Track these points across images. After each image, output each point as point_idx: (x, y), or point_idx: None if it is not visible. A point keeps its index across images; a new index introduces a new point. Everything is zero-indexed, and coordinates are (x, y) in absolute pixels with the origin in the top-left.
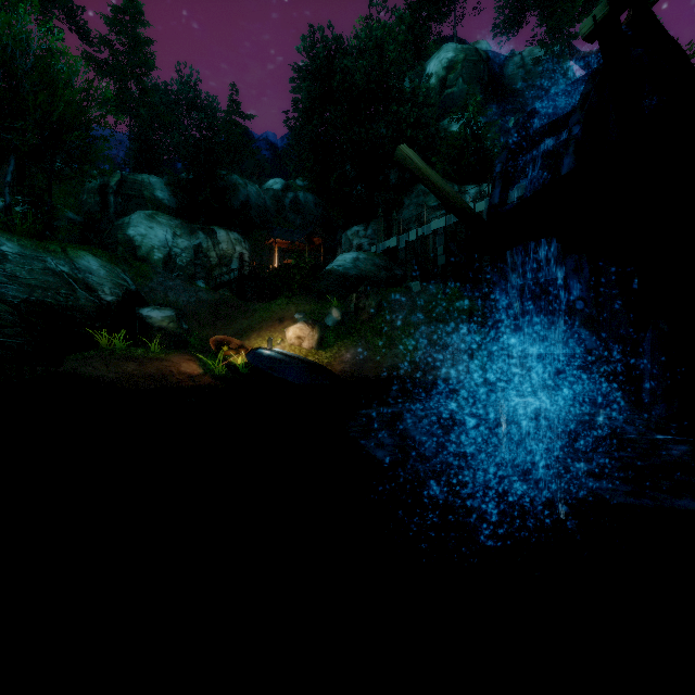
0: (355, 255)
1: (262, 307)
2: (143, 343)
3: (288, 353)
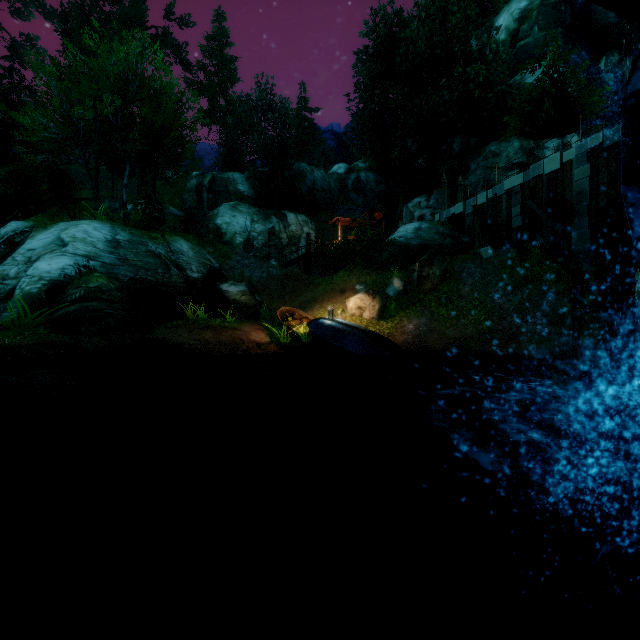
0: (417, 225)
1: (325, 280)
2: (221, 314)
3: (348, 323)
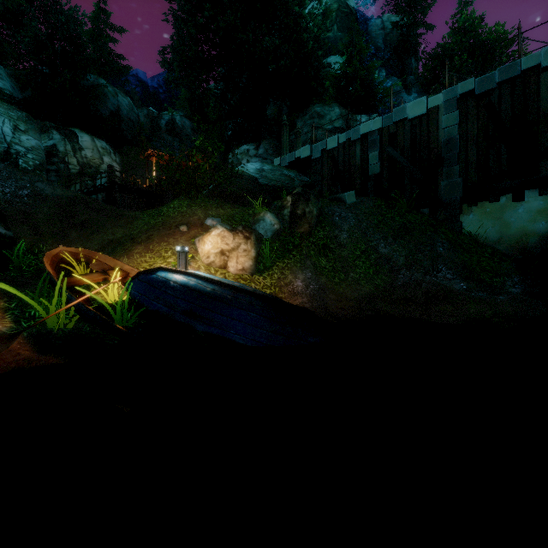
0: (259, 165)
1: (146, 212)
2: None
3: (220, 280)
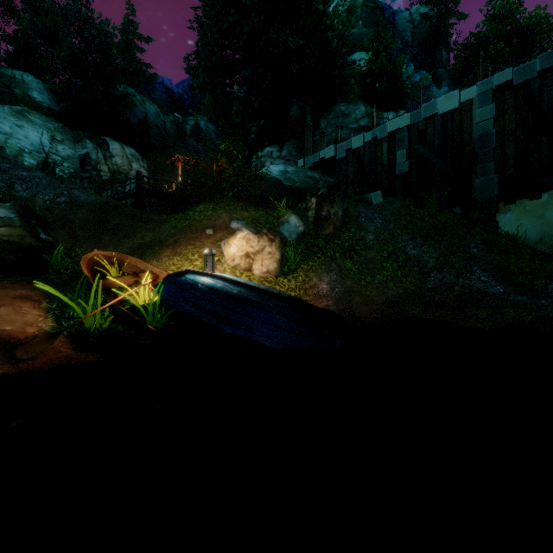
0: (283, 167)
1: (173, 216)
2: None
3: (246, 282)
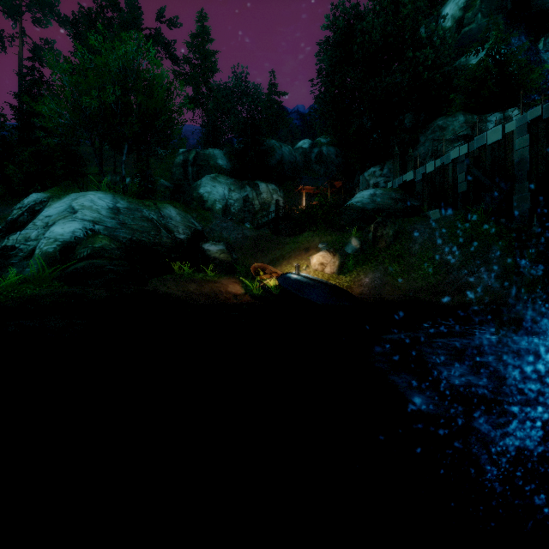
0: (372, 192)
1: (291, 240)
2: (203, 269)
3: (312, 277)
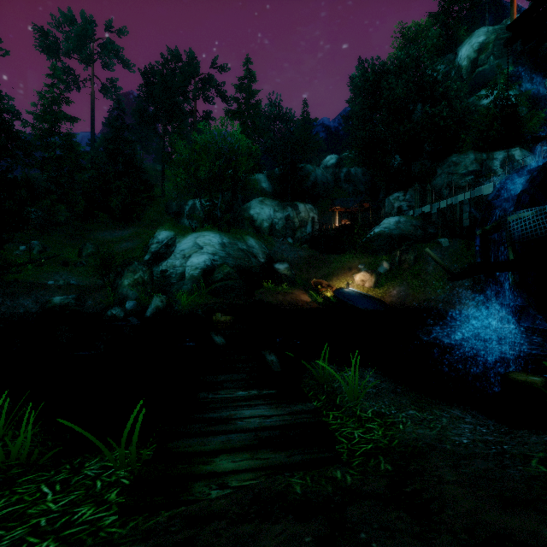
0: (397, 219)
1: (335, 259)
2: (279, 284)
3: (358, 291)
